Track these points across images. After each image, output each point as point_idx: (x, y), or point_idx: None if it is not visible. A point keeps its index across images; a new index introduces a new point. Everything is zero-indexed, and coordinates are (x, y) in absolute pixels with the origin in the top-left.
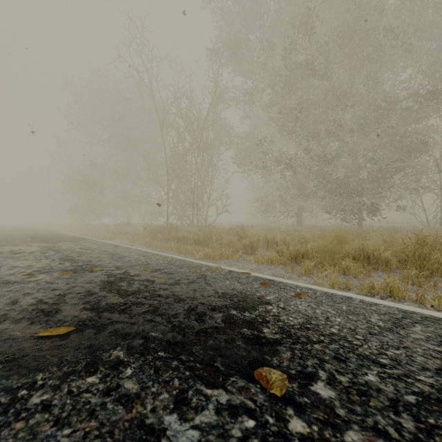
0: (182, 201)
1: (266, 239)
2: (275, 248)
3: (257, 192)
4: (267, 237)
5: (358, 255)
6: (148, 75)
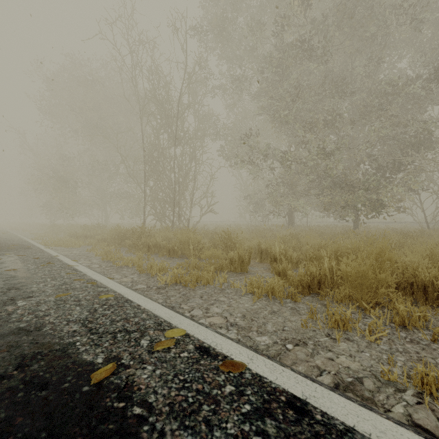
0: (161, 199)
1: (260, 249)
2: (276, 267)
3: (245, 190)
4: (261, 247)
5: (405, 283)
6: (120, 53)
